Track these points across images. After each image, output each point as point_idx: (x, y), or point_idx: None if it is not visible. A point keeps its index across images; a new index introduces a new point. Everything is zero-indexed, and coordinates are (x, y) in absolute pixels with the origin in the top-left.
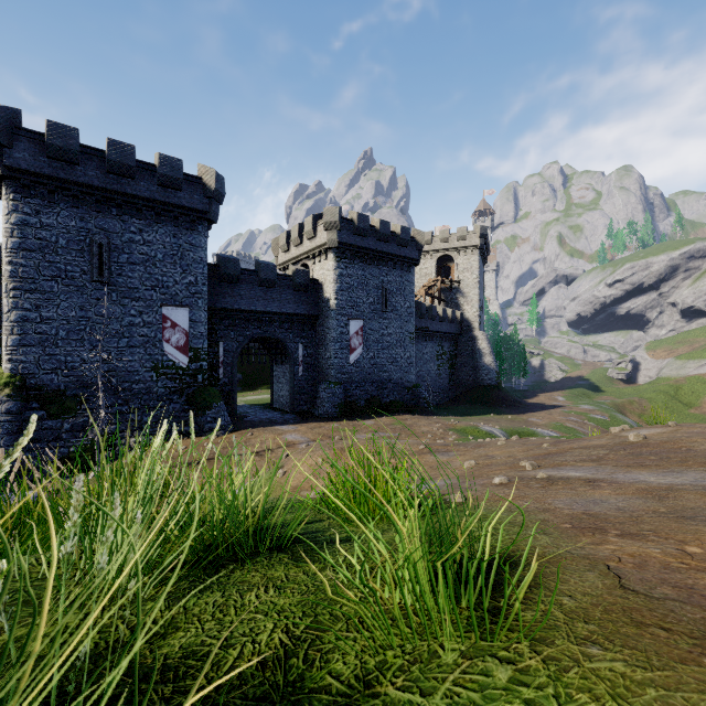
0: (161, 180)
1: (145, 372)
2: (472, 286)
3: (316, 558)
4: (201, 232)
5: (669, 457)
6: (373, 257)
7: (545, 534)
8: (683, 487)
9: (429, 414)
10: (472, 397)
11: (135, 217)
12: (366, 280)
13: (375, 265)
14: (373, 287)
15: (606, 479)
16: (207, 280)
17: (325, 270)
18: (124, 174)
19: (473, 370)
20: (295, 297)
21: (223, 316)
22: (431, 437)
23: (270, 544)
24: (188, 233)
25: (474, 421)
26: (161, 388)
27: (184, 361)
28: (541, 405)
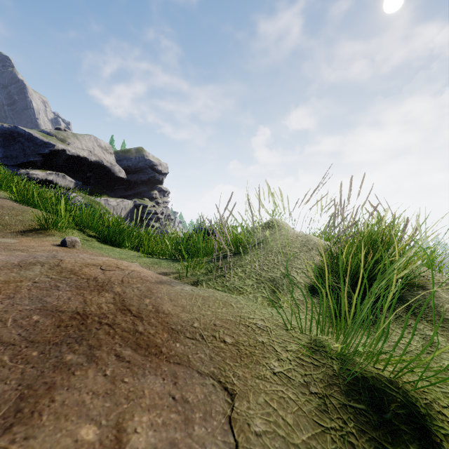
0: None
1: None
2: None
3: None
4: None
5: None
6: None
7: None
8: None
9: None
10: None
11: None
12: None
13: None
14: None
15: None
16: None
17: None
18: None
19: None
20: None
21: None
22: None
23: None
24: None
25: None
26: None
27: None
28: None
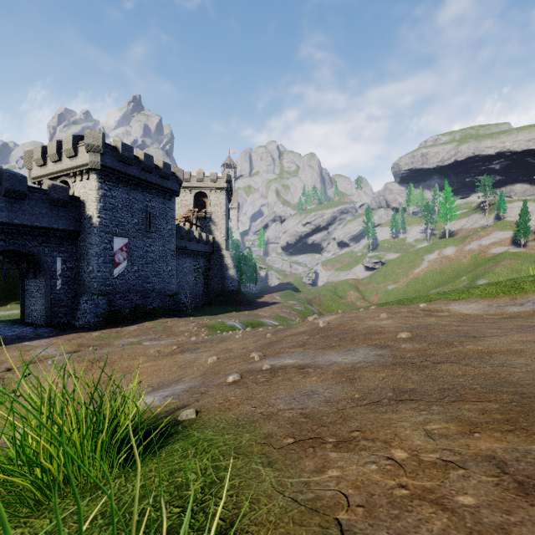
0: None
1: None
2: (221, 217)
3: None
4: None
5: (344, 337)
6: (137, 184)
7: (270, 464)
8: (360, 364)
9: (187, 315)
10: (221, 300)
11: None
12: (131, 203)
13: (140, 191)
14: (137, 210)
15: (311, 364)
16: None
17: (88, 189)
18: None
19: (222, 279)
20: (51, 211)
21: None
22: (188, 335)
23: None
24: None
25: (222, 318)
26: None
27: None
28: (266, 303)
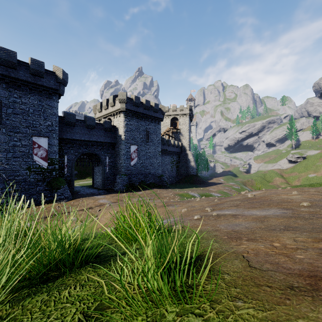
0: (32, 71)
1: (22, 170)
2: (186, 131)
3: (105, 266)
4: (54, 99)
5: (263, 203)
6: (142, 116)
7: (216, 242)
8: (270, 216)
9: (167, 188)
10: (186, 180)
11: (16, 90)
12: (139, 127)
13: (143, 120)
14: (142, 130)
15: (240, 214)
16: (58, 124)
17: (119, 122)
18: (10, 66)
19: (186, 168)
20: (104, 134)
21: (67, 142)
22: (168, 198)
23: (81, 260)
24: (47, 99)
25: (187, 191)
26: (32, 179)
27: (45, 164)
28: (214, 183)
